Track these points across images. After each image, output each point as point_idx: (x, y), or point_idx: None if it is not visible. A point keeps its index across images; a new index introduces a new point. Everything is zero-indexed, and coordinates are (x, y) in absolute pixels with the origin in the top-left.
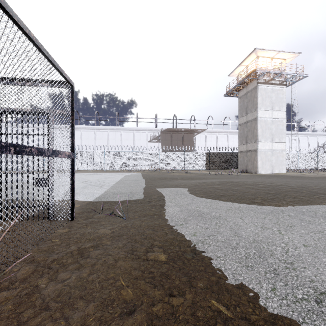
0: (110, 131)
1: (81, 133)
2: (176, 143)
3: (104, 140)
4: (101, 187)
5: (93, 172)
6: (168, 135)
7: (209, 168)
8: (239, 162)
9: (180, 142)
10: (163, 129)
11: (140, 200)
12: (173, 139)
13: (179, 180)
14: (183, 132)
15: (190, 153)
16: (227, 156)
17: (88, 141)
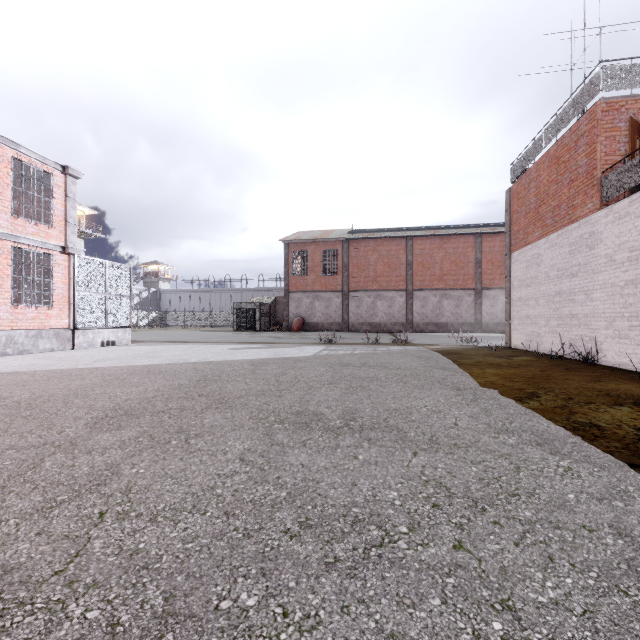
0: None
1: None
2: None
3: None
4: None
5: None
6: None
7: None
8: None
9: None
10: None
11: None
12: None
13: None
14: None
15: None
16: None
17: None
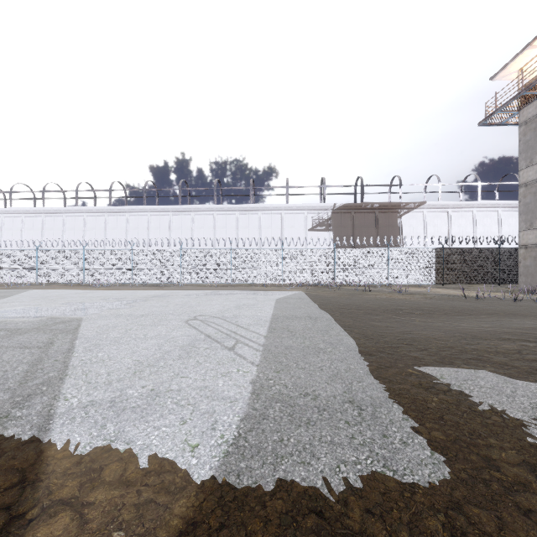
0: (240, 213)
1: (192, 218)
2: (362, 231)
3: (230, 229)
4: (233, 350)
5: (211, 289)
6: (347, 216)
7: (442, 281)
8: (520, 270)
9: (371, 229)
10: (336, 205)
11: (483, 531)
12: (356, 225)
13: (415, 316)
14: (376, 210)
15: (400, 249)
16: (487, 255)
17: (204, 233)
